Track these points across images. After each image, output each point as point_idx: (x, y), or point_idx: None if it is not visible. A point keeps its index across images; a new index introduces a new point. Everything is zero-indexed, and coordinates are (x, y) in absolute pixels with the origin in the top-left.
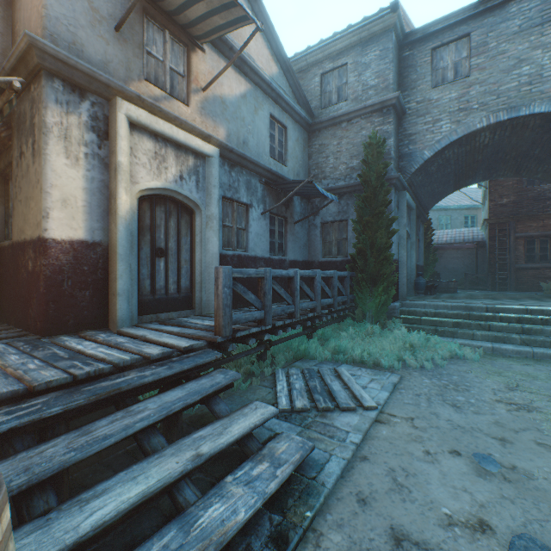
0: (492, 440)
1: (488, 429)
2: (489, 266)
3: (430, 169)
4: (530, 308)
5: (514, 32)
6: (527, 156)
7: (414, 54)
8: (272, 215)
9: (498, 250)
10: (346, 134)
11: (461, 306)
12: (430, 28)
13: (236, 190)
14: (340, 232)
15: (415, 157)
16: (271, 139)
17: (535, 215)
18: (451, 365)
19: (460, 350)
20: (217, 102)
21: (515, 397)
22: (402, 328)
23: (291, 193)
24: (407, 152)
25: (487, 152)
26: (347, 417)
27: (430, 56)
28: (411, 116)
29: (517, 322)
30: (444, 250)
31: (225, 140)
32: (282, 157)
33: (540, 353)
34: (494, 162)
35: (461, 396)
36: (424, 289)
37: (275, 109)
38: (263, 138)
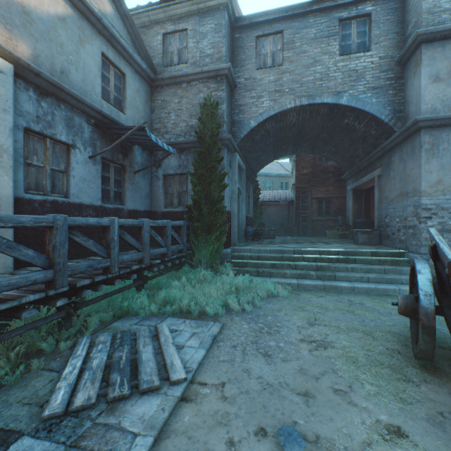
0: (298, 397)
1: (294, 381)
2: (296, 218)
3: (255, 137)
4: (322, 250)
5: (312, 38)
6: (319, 138)
7: (243, 38)
8: (106, 161)
9: (302, 206)
10: (186, 94)
11: (277, 250)
12: (255, 19)
13: (49, 124)
14: (181, 184)
15: (244, 125)
16: (105, 81)
17: (323, 183)
18: (268, 304)
19: (275, 289)
20: (15, 9)
21: (314, 333)
22: (231, 272)
23: (122, 137)
24: (238, 120)
25: (295, 131)
26: (145, 403)
27: (255, 42)
28: (241, 90)
29: (314, 261)
30: (268, 206)
31: (31, 61)
32: (120, 103)
33: (328, 285)
34: (299, 140)
35: (273, 340)
36: (251, 236)
37: (110, 50)
38: (93, 75)
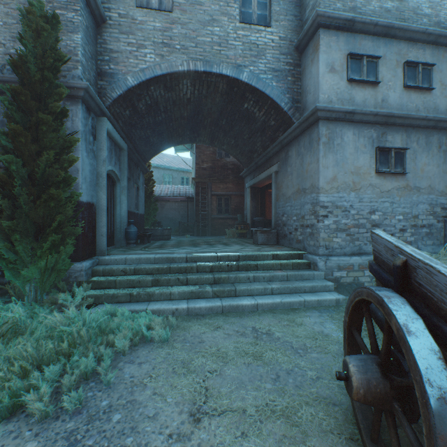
0: None
1: None
2: (196, 216)
3: (138, 105)
4: (221, 255)
5: None
6: (218, 125)
7: None
8: None
9: (202, 203)
10: None
11: (164, 258)
12: None
13: None
14: None
15: (118, 81)
16: None
17: (223, 179)
18: (128, 368)
19: (151, 326)
20: None
21: None
22: (72, 307)
23: None
24: (109, 71)
25: (191, 110)
26: None
27: None
28: (114, 29)
29: (211, 270)
30: (166, 201)
31: None
32: None
33: (228, 306)
34: (197, 124)
35: None
36: (135, 239)
37: None
38: None
